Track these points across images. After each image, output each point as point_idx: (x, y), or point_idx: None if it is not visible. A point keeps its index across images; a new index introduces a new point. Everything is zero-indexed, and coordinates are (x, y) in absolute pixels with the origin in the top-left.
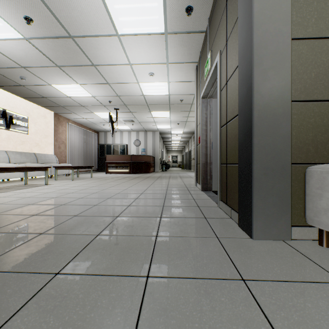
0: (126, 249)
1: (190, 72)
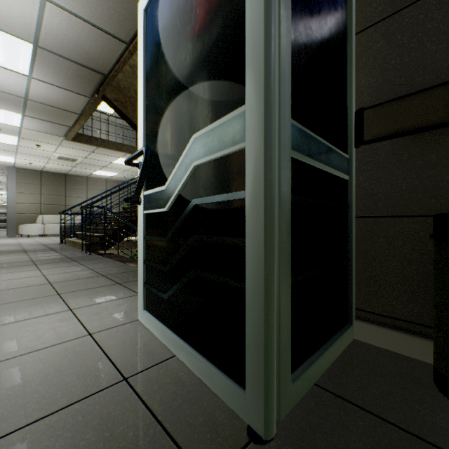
0: None
1: (4, 177)
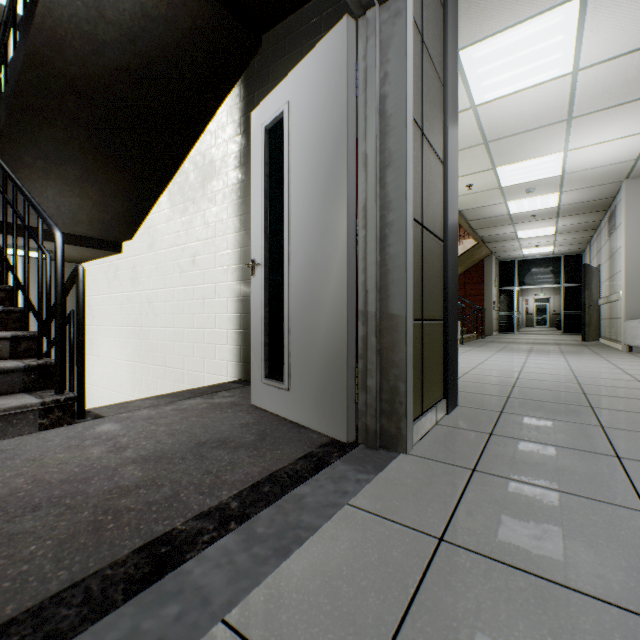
0: (639, 422)
1: None
